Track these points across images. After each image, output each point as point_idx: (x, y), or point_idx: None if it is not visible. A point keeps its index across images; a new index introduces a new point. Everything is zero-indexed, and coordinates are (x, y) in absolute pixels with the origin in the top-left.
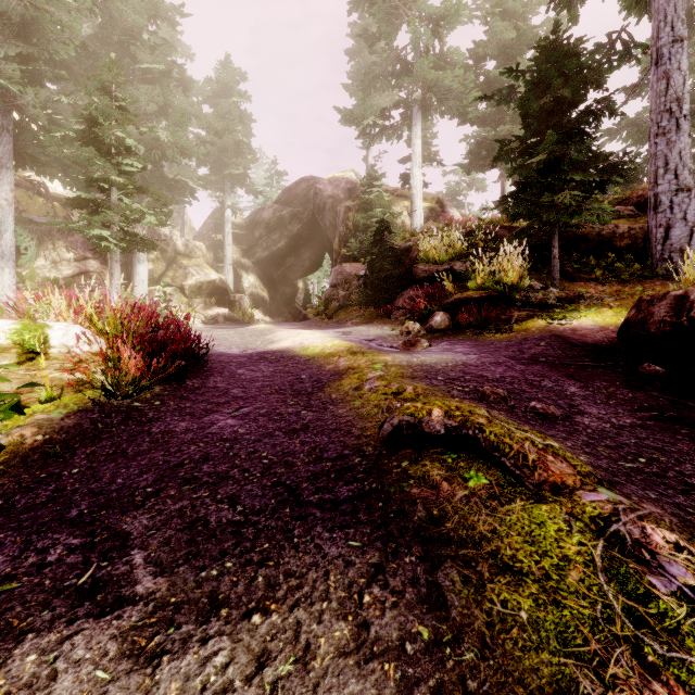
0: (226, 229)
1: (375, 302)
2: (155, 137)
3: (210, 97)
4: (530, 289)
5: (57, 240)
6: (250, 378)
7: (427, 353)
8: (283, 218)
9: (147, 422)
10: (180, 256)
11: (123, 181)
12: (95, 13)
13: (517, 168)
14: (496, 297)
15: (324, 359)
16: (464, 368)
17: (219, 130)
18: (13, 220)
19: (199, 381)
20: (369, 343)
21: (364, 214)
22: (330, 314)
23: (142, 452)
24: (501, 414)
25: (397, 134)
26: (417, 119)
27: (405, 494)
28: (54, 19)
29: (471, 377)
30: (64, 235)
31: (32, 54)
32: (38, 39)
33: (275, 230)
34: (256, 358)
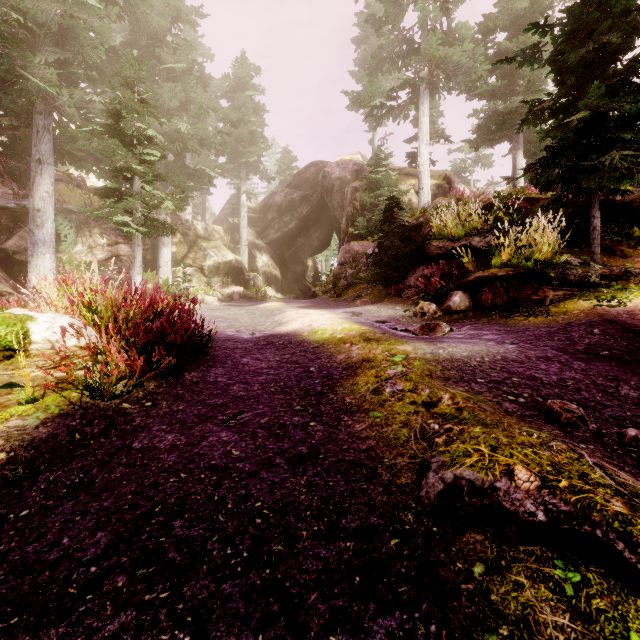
0: (241, 213)
1: (384, 280)
2: (177, 129)
3: (227, 92)
4: (567, 265)
5: (92, 227)
6: (254, 370)
7: (452, 342)
8: (294, 201)
9: (130, 432)
10: (200, 239)
11: (143, 170)
12: (123, 19)
13: (551, 130)
14: (525, 274)
15: (334, 347)
16: (506, 365)
17: (235, 121)
18: (53, 211)
19: (198, 374)
20: (382, 326)
21: (371, 193)
22: (339, 292)
23: (112, 482)
24: (592, 451)
25: (404, 113)
26: (424, 98)
27: None
28: (87, 25)
29: (520, 379)
30: (99, 222)
31: (69, 60)
32: (74, 46)
33: (286, 213)
34: (263, 344)
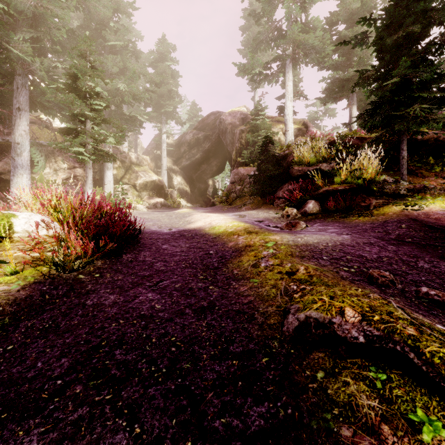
0: (162, 147)
1: (261, 193)
2: (117, 88)
3: (152, 62)
4: (384, 182)
5: (57, 156)
6: (171, 253)
7: (307, 233)
8: (199, 139)
9: (84, 294)
10: (134, 165)
11: (93, 115)
12: (79, 10)
13: (374, 90)
14: (357, 188)
15: (226, 237)
16: (342, 248)
17: (158, 83)
18: (29, 144)
19: (132, 256)
20: (259, 224)
21: (253, 134)
22: (230, 202)
23: (71, 327)
24: (398, 301)
25: (275, 79)
26: (289, 68)
27: (334, 438)
28: (53, 13)
29: (352, 257)
30: (62, 153)
31: (40, 38)
32: (44, 28)
33: (194, 147)
34: (177, 236)
